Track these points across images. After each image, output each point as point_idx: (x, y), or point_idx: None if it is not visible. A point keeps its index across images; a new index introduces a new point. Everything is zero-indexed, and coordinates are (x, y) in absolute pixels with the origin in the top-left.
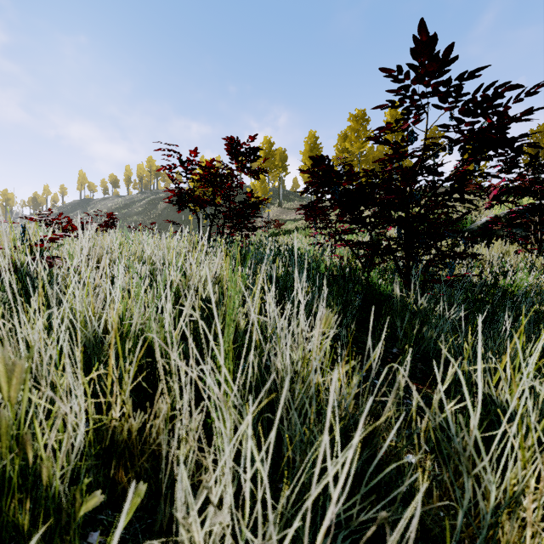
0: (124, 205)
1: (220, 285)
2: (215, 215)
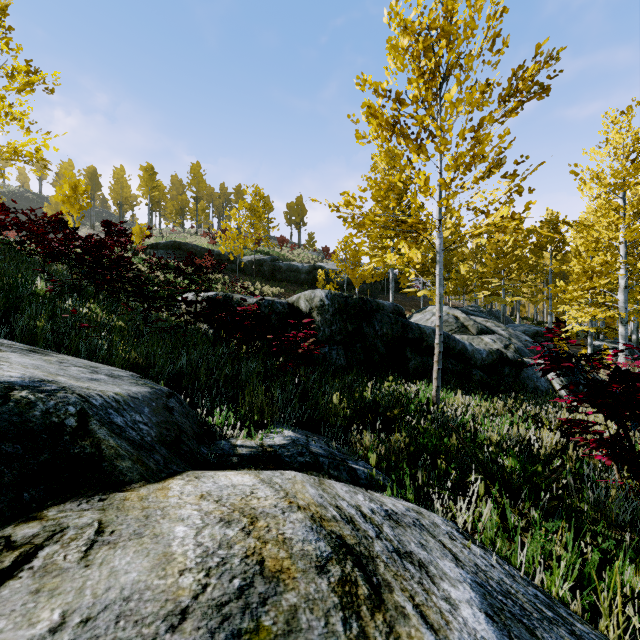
0: None
1: None
2: None
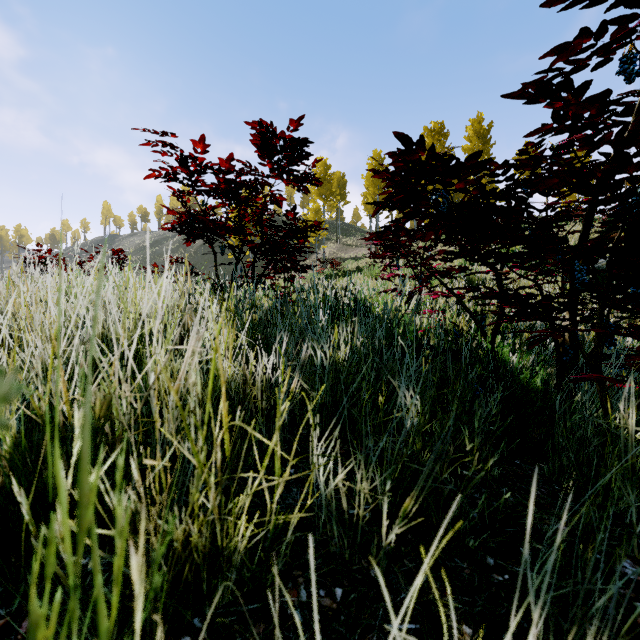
0: (154, 242)
1: (214, 388)
2: (236, 247)
